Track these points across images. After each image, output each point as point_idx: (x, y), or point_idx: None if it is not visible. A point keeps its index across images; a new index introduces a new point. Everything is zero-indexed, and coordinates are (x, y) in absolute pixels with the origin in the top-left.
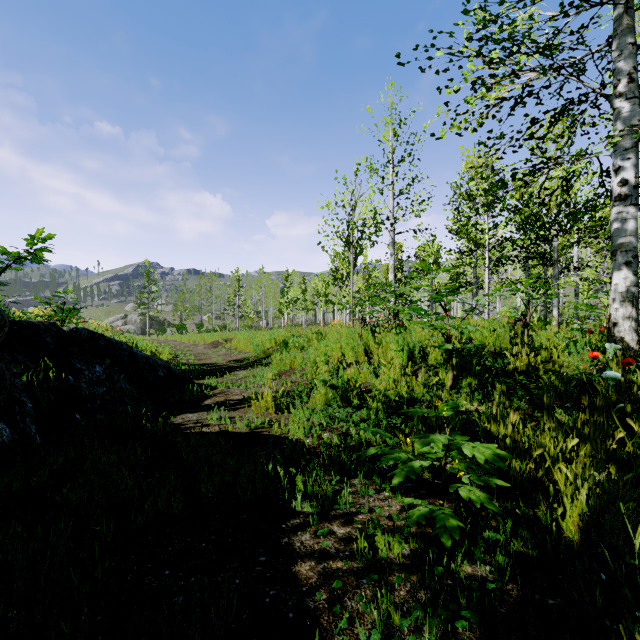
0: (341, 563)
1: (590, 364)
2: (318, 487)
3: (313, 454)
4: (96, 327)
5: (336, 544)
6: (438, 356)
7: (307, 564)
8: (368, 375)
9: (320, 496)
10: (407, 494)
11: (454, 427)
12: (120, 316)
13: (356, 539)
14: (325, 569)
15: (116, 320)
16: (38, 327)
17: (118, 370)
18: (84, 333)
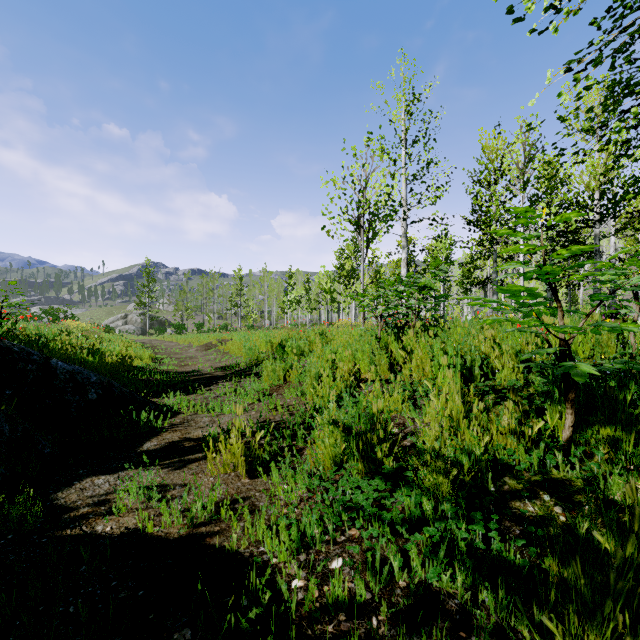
0: None
1: None
2: None
3: None
4: (75, 327)
5: None
6: (512, 374)
7: None
8: (399, 403)
9: None
10: None
11: None
12: (120, 316)
13: None
14: None
15: (116, 320)
16: None
17: (11, 395)
18: None
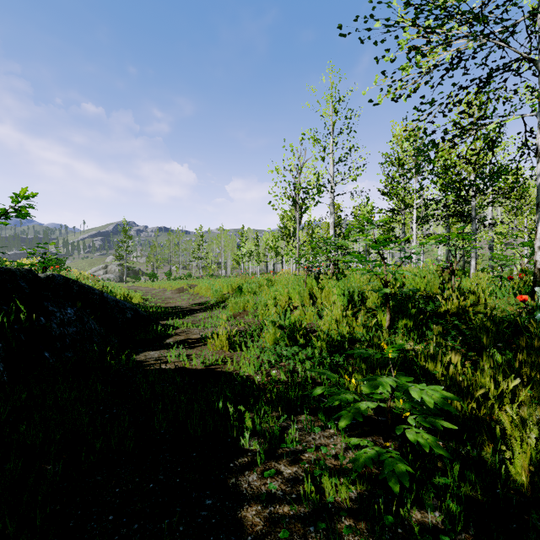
0: (288, 507)
1: (518, 307)
2: (266, 423)
3: (262, 390)
4: (79, 275)
5: (283, 485)
6: (375, 300)
7: (253, 508)
8: (312, 317)
9: (268, 433)
10: (351, 431)
11: (394, 365)
12: (102, 266)
13: (303, 480)
14: (271, 514)
15: (98, 270)
16: (15, 273)
17: (89, 312)
18: (59, 279)
